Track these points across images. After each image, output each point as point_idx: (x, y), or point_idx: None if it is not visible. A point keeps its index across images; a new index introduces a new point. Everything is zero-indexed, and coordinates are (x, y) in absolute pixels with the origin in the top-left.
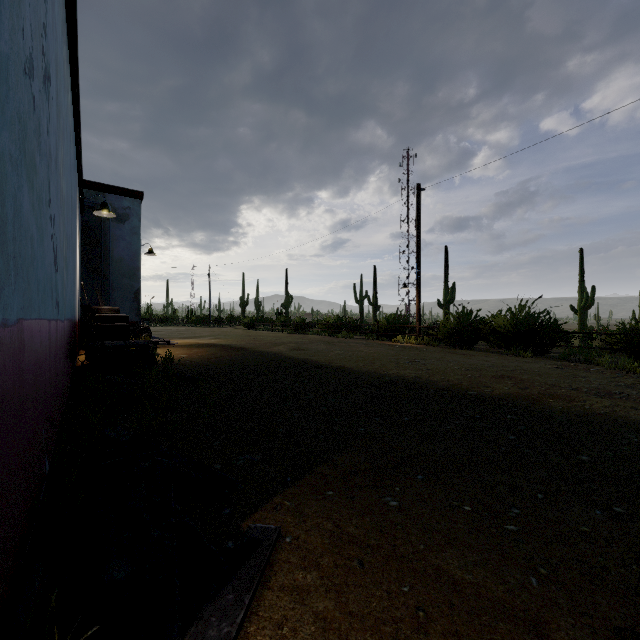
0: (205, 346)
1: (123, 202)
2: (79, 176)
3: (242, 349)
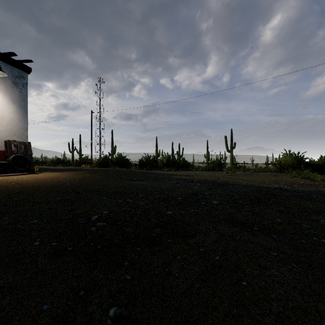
0: None
1: None
2: None
3: None
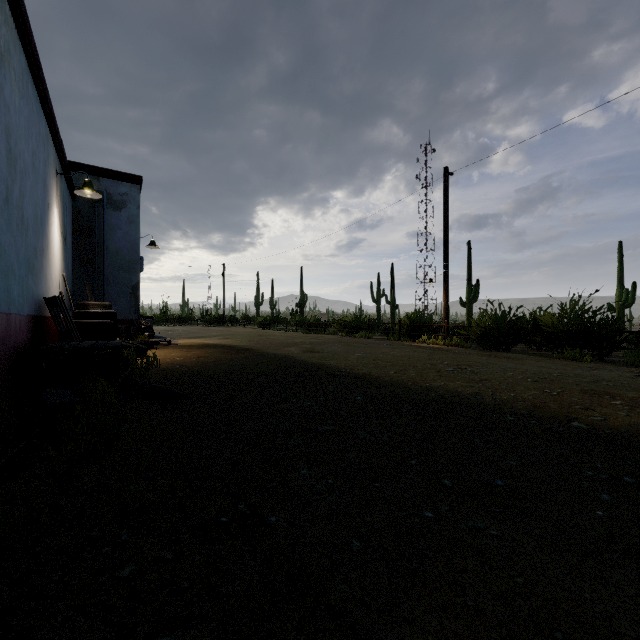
0: (208, 347)
1: (119, 187)
2: (57, 148)
3: (248, 351)
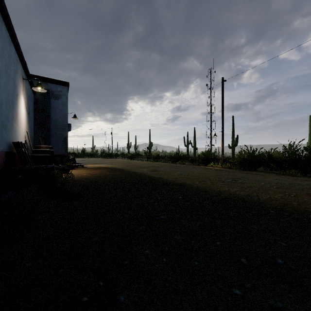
0: (102, 168)
1: (57, 88)
2: (23, 66)
3: (122, 170)
